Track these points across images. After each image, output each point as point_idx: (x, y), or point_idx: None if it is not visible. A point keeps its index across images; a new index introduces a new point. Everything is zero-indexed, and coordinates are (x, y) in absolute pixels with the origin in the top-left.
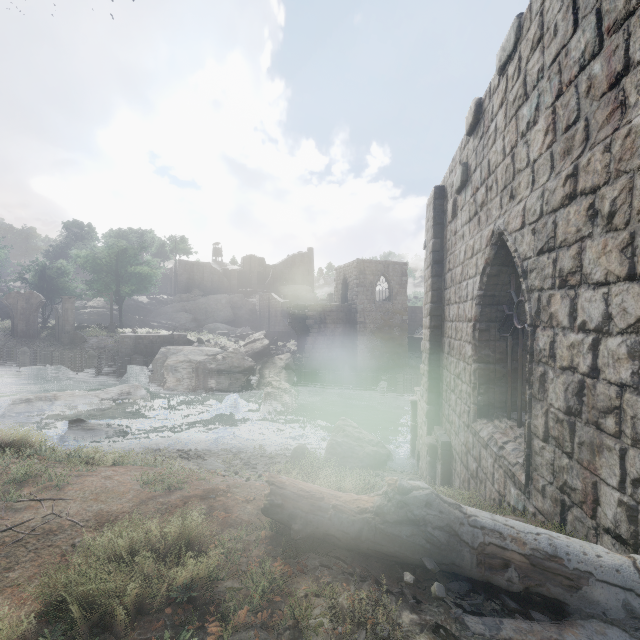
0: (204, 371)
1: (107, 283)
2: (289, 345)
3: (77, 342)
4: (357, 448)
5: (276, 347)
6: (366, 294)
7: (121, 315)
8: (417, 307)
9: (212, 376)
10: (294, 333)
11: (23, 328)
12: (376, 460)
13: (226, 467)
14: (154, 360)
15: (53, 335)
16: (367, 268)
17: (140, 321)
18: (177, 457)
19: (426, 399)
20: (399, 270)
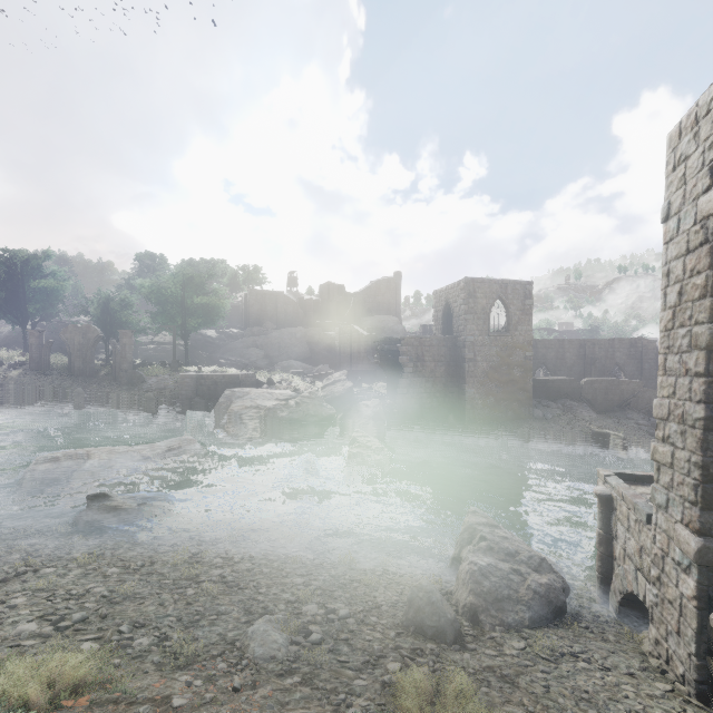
0: (274, 420)
1: (172, 315)
2: (376, 388)
3: (135, 382)
4: (513, 577)
5: (360, 390)
6: (477, 323)
7: (187, 351)
8: (538, 340)
9: (283, 426)
10: (381, 373)
11: (80, 366)
12: (551, 604)
13: (291, 640)
14: (217, 405)
15: (111, 374)
16: (478, 289)
17: (208, 358)
18: (217, 582)
19: (692, 521)
20: (521, 291)
